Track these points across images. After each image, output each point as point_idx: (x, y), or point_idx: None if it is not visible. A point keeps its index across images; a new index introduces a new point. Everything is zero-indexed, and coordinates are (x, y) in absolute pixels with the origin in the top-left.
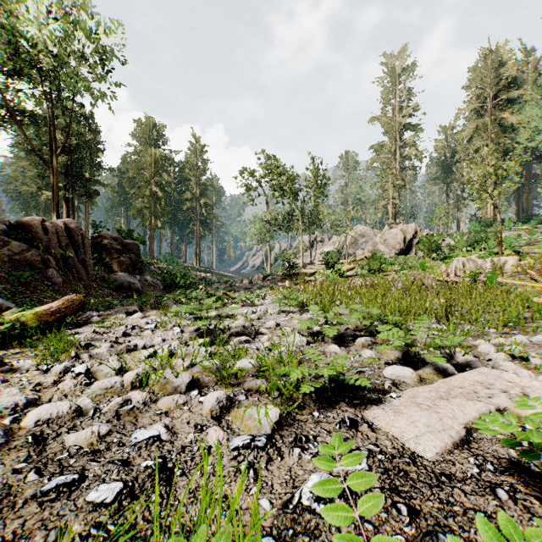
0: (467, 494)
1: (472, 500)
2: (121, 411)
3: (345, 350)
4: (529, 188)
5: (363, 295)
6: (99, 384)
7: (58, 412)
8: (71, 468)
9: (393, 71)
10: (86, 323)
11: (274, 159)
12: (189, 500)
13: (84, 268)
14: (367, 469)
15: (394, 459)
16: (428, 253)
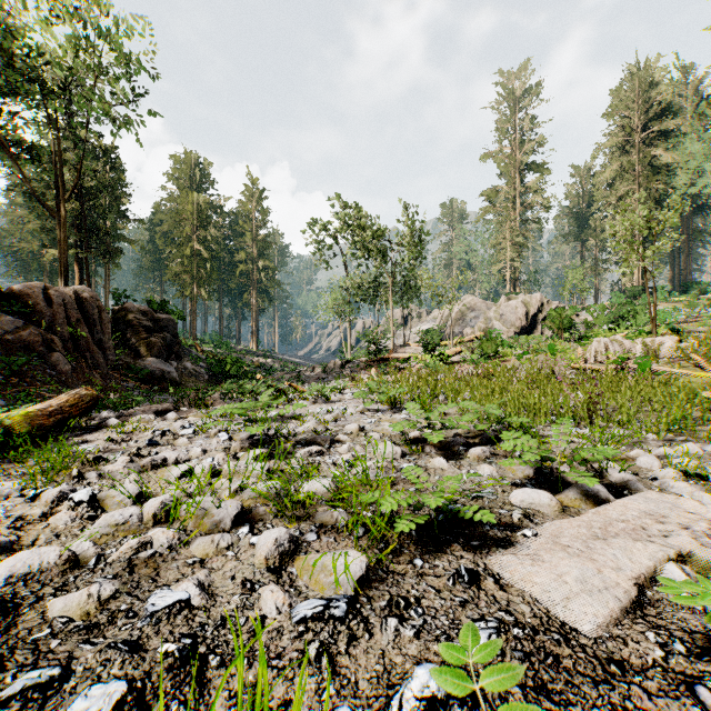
0: (651, 695)
1: (661, 704)
2: (136, 559)
3: (455, 464)
4: (688, 247)
5: (476, 389)
6: (107, 519)
7: (41, 562)
8: (52, 656)
9: (511, 94)
10: (100, 428)
11: (356, 208)
12: (228, 710)
13: (101, 352)
14: (499, 653)
15: (536, 635)
16: (559, 332)
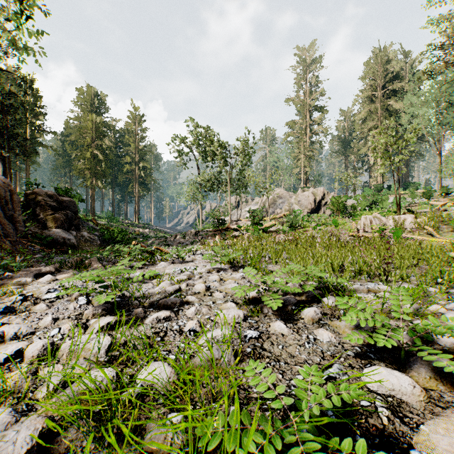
0: None
1: None
2: None
3: (294, 328)
4: (408, 161)
5: (291, 251)
6: None
7: None
8: None
9: (304, 61)
10: None
11: (205, 128)
12: None
13: (12, 225)
14: None
15: None
16: (337, 212)
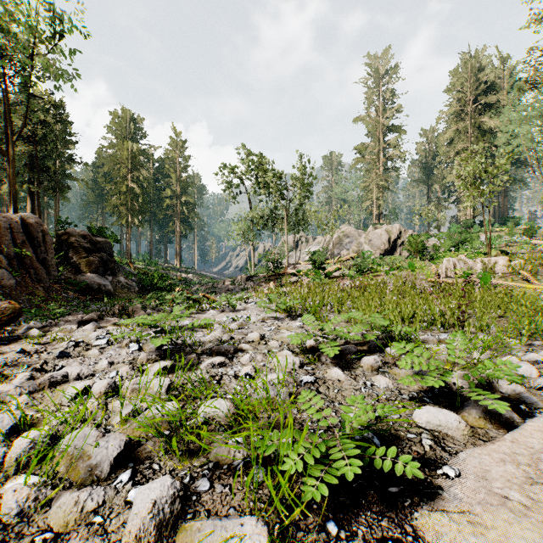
0: None
1: None
2: None
3: (351, 375)
4: (506, 191)
5: (357, 299)
6: None
7: None
8: None
9: (377, 72)
10: (21, 338)
11: (258, 155)
12: None
13: (45, 269)
14: None
15: None
16: (415, 253)
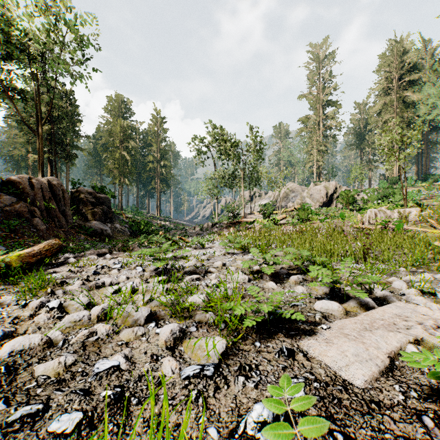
0: (395, 422)
1: (401, 427)
2: (87, 342)
3: (281, 286)
4: (427, 153)
5: (294, 240)
6: (69, 318)
7: (30, 343)
8: (37, 398)
9: (317, 58)
10: (64, 264)
11: (221, 129)
12: (143, 429)
13: (64, 218)
14: None
15: (328, 387)
16: (346, 205)
